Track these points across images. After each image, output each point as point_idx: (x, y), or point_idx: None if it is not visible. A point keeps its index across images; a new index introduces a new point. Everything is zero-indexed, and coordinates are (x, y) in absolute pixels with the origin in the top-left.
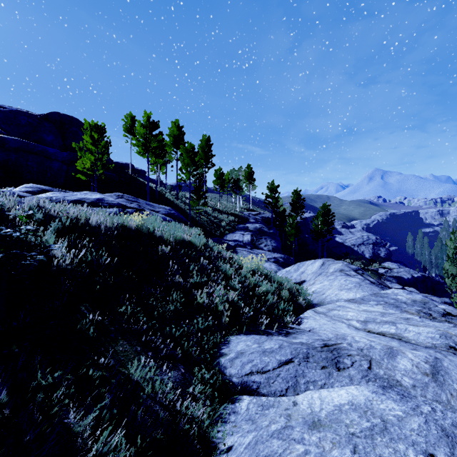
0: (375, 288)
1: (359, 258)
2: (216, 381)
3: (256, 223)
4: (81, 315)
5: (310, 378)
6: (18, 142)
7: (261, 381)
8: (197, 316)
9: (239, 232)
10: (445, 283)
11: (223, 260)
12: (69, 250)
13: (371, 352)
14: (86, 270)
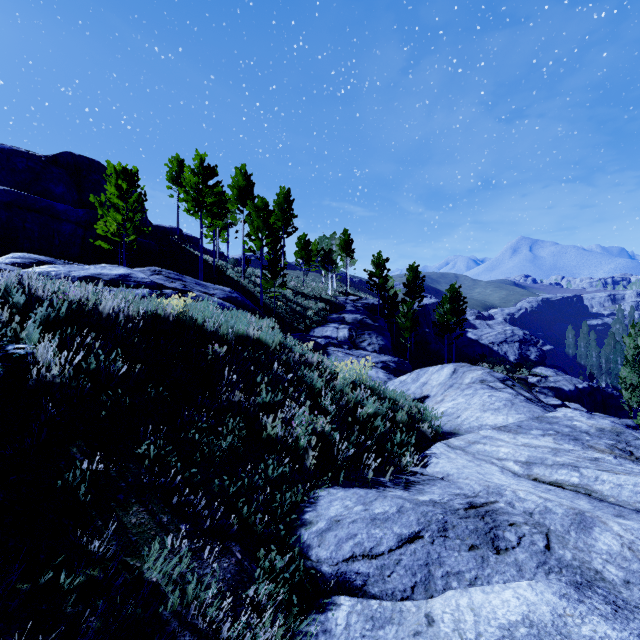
0: (535, 409)
1: (501, 361)
2: (294, 571)
3: (356, 313)
4: (69, 462)
5: (451, 568)
6: (12, 194)
7: (370, 573)
8: (266, 457)
9: (332, 325)
10: (621, 397)
11: (308, 367)
12: (64, 353)
13: (548, 519)
14: (87, 386)
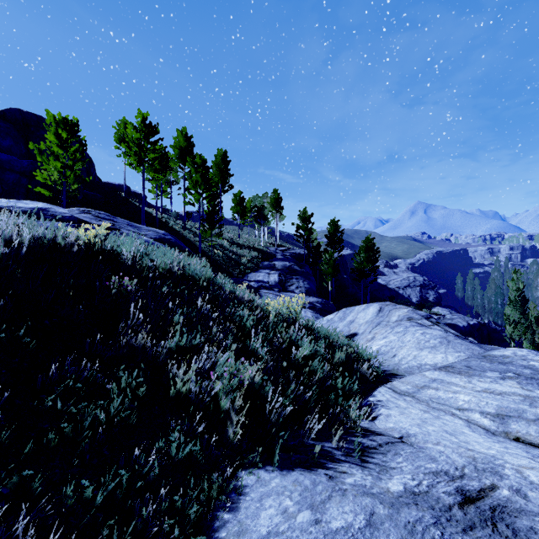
0: (473, 346)
1: (406, 302)
2: None
3: (285, 260)
4: None
5: None
6: None
7: None
8: (172, 425)
9: (264, 271)
10: (503, 331)
11: (238, 306)
12: None
13: None
14: None
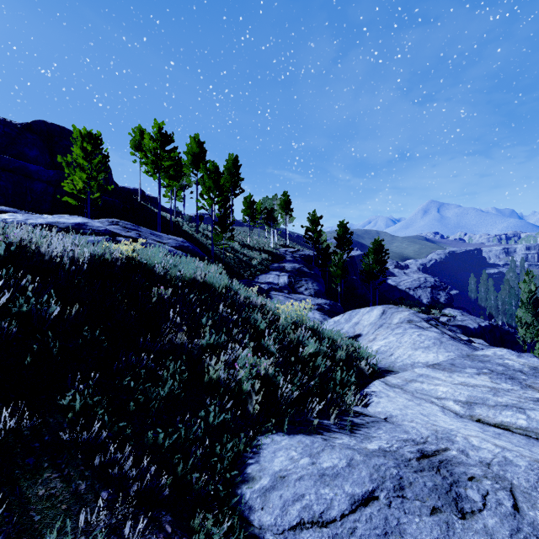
0: (463, 347)
1: (416, 303)
2: None
3: (295, 262)
4: None
5: (413, 538)
6: None
7: None
8: (207, 402)
9: (274, 273)
10: (516, 333)
11: (252, 309)
12: None
13: (509, 472)
14: (15, 330)
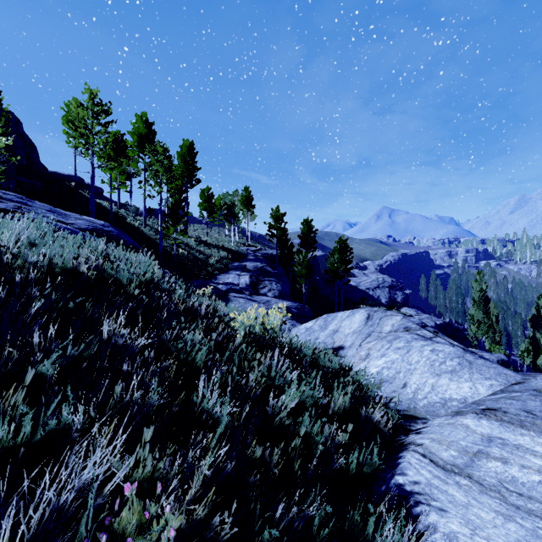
0: (504, 370)
1: (376, 303)
2: None
3: (257, 261)
4: None
5: None
6: None
7: None
8: None
9: (234, 272)
10: (464, 330)
11: (191, 321)
12: None
13: None
14: None
